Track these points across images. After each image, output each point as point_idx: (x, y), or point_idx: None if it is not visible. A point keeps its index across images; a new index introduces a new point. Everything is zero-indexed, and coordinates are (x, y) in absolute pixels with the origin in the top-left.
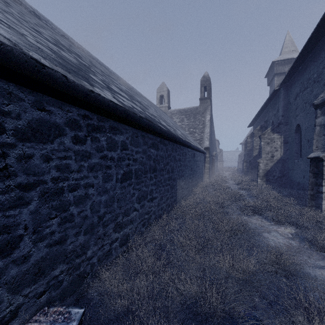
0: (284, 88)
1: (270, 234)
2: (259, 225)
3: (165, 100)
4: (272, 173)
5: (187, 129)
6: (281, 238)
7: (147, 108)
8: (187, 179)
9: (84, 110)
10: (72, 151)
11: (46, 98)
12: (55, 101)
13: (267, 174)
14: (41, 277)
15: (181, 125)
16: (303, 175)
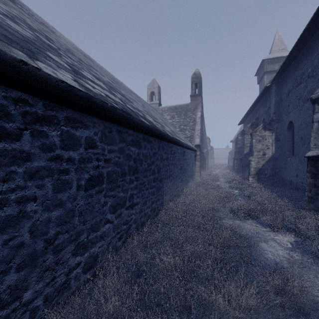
0: (275, 85)
1: (267, 244)
2: (254, 231)
3: (156, 97)
4: (264, 171)
5: (178, 126)
6: (280, 249)
7: (132, 101)
8: (176, 179)
9: (17, 92)
10: None
11: None
12: None
13: (259, 173)
14: None
15: (172, 122)
16: (296, 174)
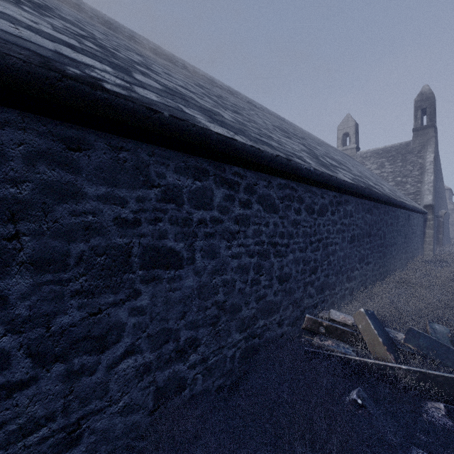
0: None
1: None
2: None
3: (352, 139)
4: None
5: (391, 179)
6: None
7: (349, 167)
8: (399, 248)
9: (333, 192)
10: (330, 220)
11: (323, 190)
12: (325, 191)
13: None
14: (322, 292)
15: (380, 173)
16: None
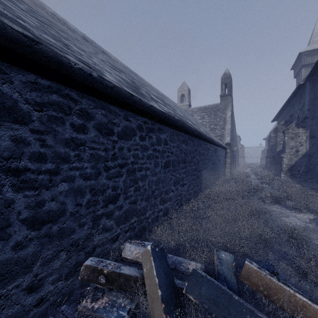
0: (310, 82)
1: (288, 218)
2: (278, 212)
3: (186, 98)
4: (297, 168)
5: (208, 126)
6: (299, 221)
7: (175, 110)
8: (209, 172)
9: (144, 118)
10: (139, 145)
11: (128, 113)
12: (132, 114)
13: (292, 169)
14: (127, 221)
15: (202, 122)
16: None
